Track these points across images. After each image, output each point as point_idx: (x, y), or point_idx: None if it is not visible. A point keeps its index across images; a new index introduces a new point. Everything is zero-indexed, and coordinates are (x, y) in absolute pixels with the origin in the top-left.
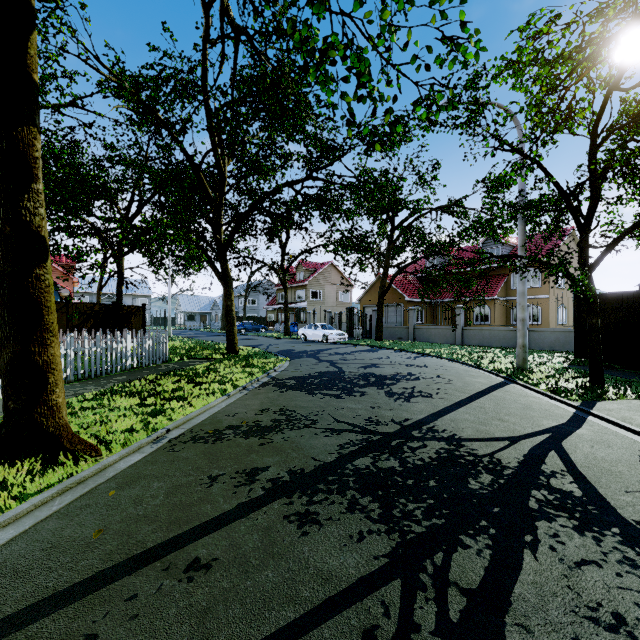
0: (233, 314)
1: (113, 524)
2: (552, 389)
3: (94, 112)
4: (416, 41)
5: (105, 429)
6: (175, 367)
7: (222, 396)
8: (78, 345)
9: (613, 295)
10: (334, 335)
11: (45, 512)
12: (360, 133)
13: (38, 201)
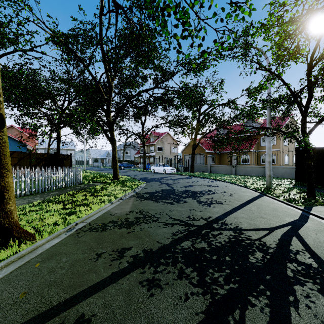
0: (116, 159)
1: (34, 288)
2: (287, 199)
3: (41, 51)
4: (216, 4)
5: (40, 223)
6: (85, 187)
7: (108, 203)
8: (32, 175)
9: (317, 149)
10: (169, 170)
11: None
12: (183, 63)
13: None
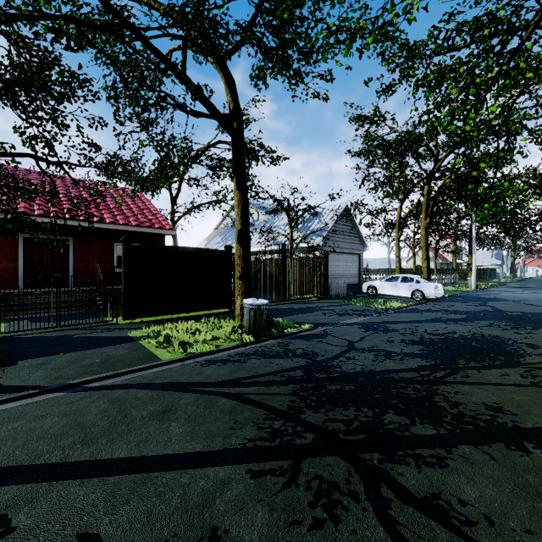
0: None
1: None
2: None
3: None
4: None
5: None
6: None
7: None
8: None
9: None
10: None
11: None
12: None
13: None
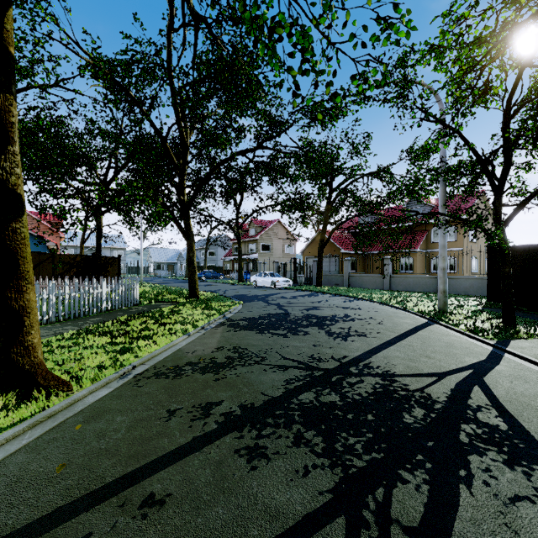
0: (194, 264)
1: (76, 458)
2: (470, 329)
3: (74, 89)
4: (354, 21)
5: (78, 366)
6: (144, 309)
7: (183, 335)
8: (59, 291)
9: (521, 247)
10: (281, 282)
11: (15, 446)
12: (303, 108)
13: (14, 162)
